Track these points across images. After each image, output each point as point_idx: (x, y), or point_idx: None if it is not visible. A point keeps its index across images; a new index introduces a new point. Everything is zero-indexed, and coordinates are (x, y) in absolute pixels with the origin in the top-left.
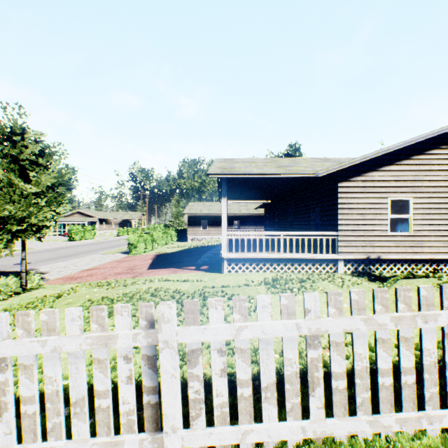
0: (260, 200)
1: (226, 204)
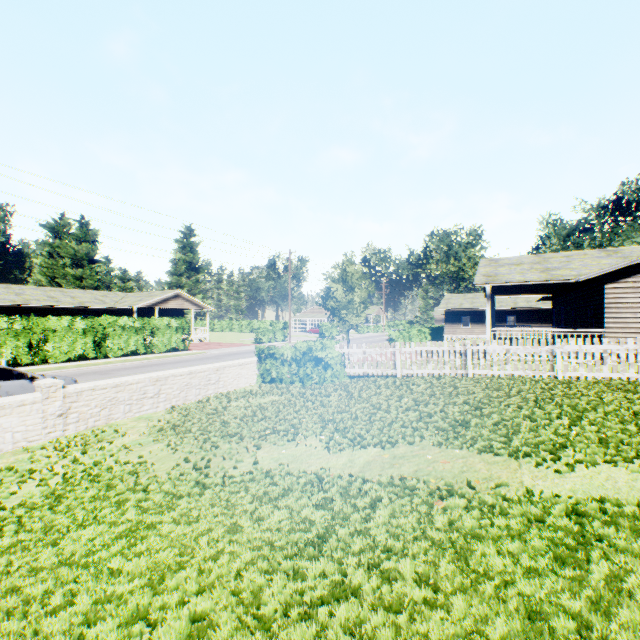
0: (537, 294)
1: (489, 306)
